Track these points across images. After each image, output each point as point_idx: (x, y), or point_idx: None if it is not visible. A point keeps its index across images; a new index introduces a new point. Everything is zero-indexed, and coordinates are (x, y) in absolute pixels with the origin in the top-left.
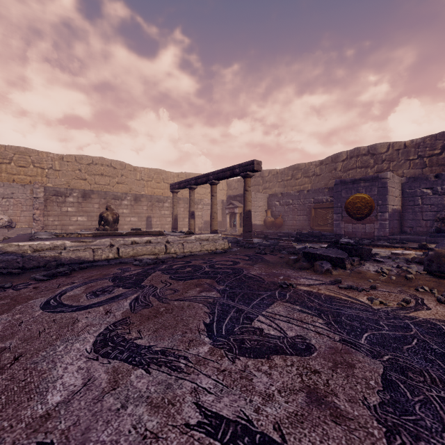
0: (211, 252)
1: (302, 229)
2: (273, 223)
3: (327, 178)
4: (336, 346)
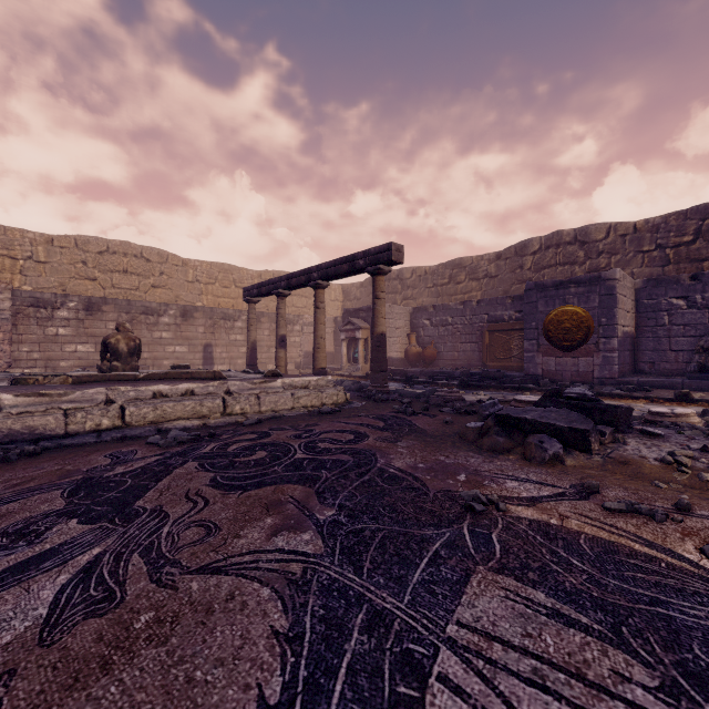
0: (312, 410)
1: (468, 366)
2: (420, 356)
3: (509, 281)
4: None
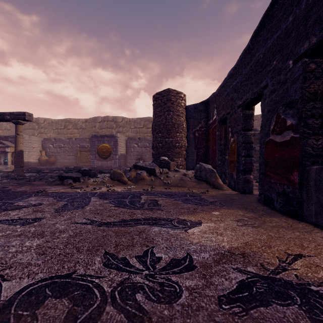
0: None
1: (71, 165)
2: (47, 161)
3: (90, 131)
4: (54, 202)
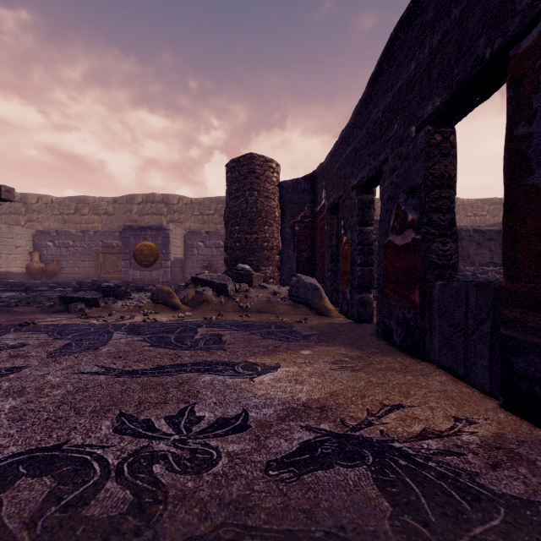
0: None
1: (87, 278)
2: (43, 270)
3: (122, 219)
4: (47, 341)
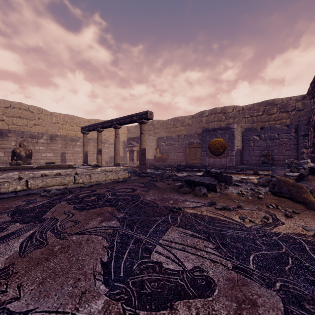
0: (114, 180)
1: (180, 162)
2: (161, 158)
3: (196, 127)
4: (232, 277)
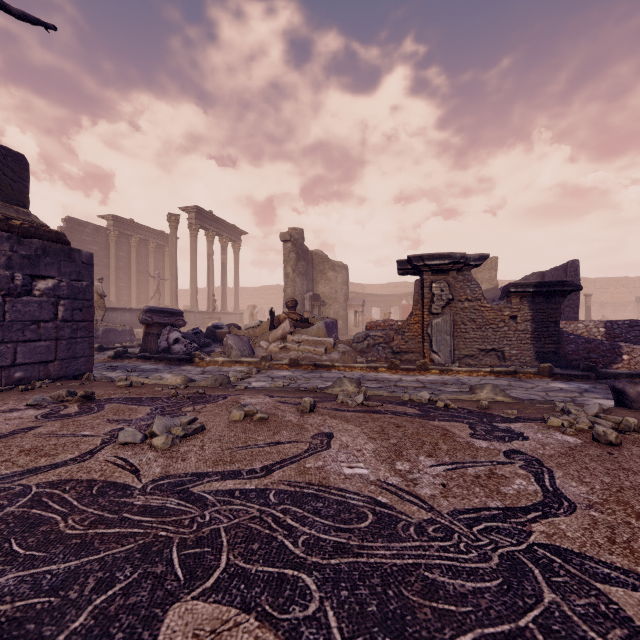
0: None
1: None
2: None
3: None
4: None
